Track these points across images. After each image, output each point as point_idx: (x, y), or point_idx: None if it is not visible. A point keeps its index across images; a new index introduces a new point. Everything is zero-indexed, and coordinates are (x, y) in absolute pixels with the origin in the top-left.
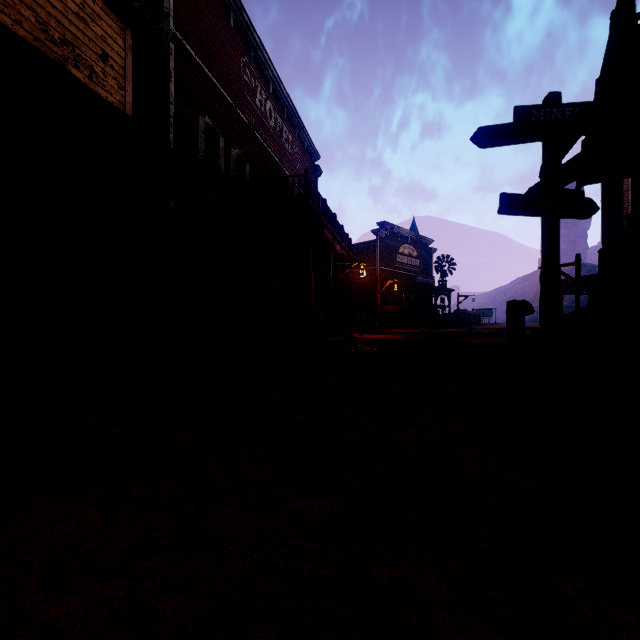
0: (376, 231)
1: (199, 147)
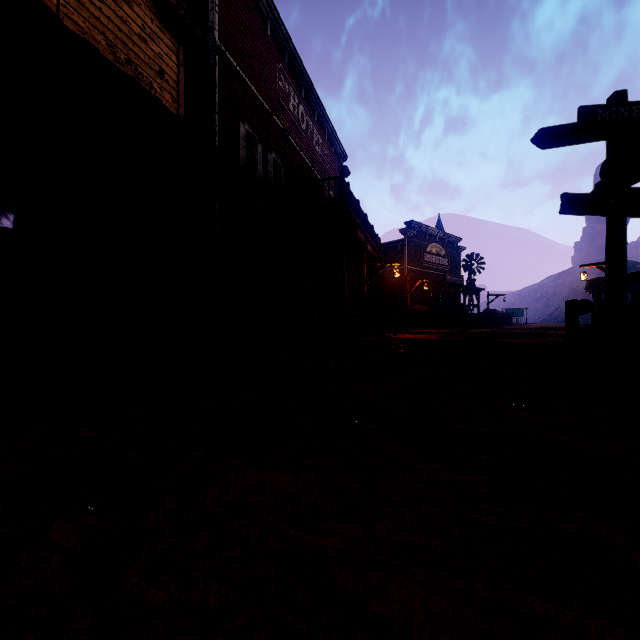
0: (404, 230)
1: (240, 153)
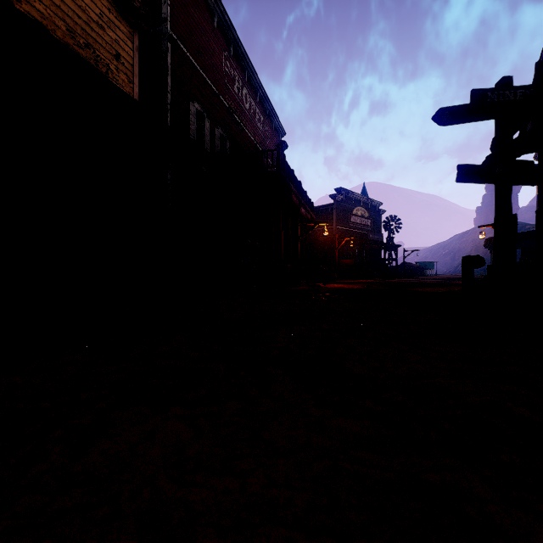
0: (333, 196)
1: (190, 128)
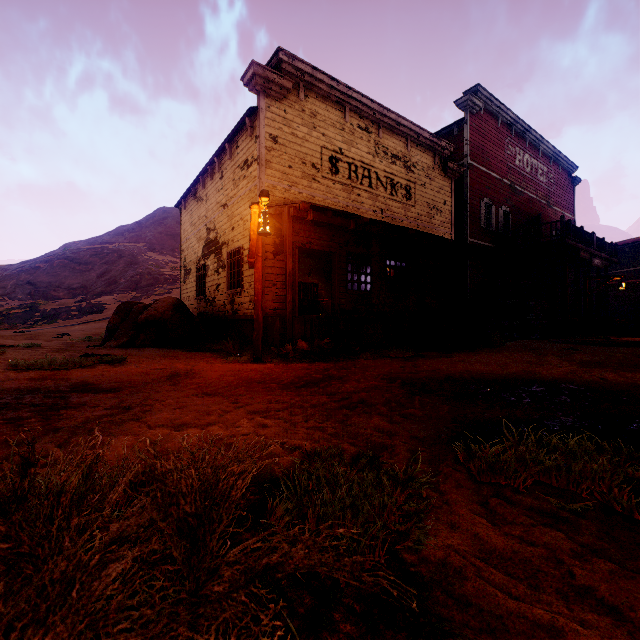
0: None
1: (481, 220)
